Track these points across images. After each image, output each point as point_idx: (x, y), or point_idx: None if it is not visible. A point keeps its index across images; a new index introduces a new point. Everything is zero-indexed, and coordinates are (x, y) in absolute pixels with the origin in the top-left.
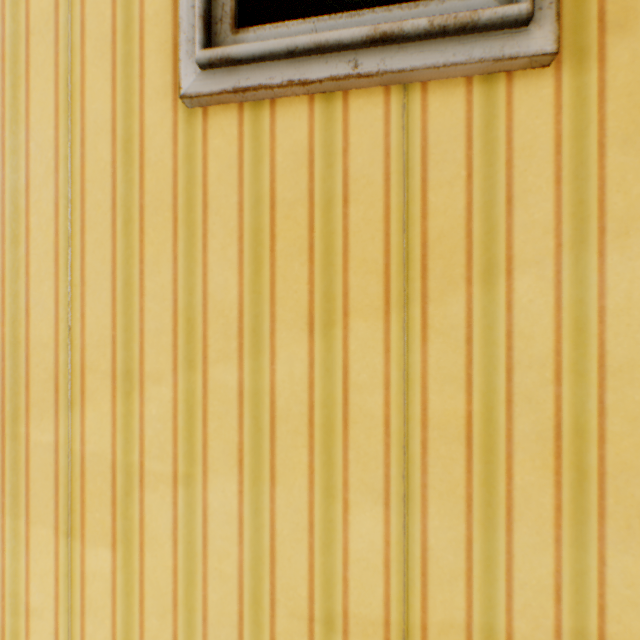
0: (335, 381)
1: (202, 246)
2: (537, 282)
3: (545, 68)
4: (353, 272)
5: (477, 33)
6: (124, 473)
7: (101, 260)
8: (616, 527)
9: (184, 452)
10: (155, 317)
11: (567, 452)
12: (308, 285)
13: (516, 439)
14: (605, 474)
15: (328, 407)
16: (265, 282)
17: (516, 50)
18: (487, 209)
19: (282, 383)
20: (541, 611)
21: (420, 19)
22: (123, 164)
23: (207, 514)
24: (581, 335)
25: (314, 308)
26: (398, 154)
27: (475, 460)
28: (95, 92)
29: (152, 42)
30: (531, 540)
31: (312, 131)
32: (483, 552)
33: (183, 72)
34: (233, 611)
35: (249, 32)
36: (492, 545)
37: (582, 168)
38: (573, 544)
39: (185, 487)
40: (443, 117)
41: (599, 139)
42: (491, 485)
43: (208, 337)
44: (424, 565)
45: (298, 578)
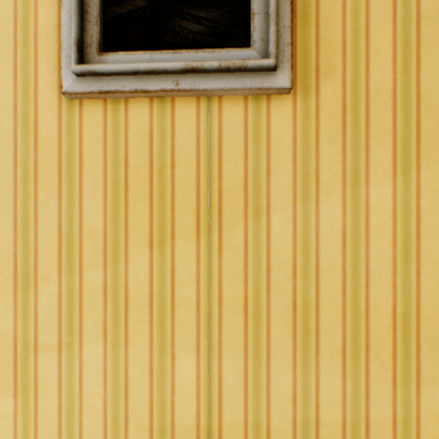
0: (166, 279)
1: (79, 191)
2: (283, 219)
3: (288, 95)
4: (178, 211)
5: (248, 72)
6: (23, 344)
7: (6, 198)
8: (325, 358)
9: (66, 328)
10: (46, 238)
11: (299, 317)
12: (149, 218)
13: (272, 311)
14: (319, 329)
15: (162, 295)
16: (121, 216)
17: (270, 84)
18: (256, 175)
19: (133, 281)
20: (286, 410)
21: (214, 62)
22: (22, 133)
23: (82, 368)
24: (307, 250)
25: (153, 233)
26: (205, 139)
27: (249, 324)
28: (1, 82)
29: (43, 52)
30: (280, 369)
31: (152, 121)
32: (254, 379)
33: (64, 76)
34: (100, 430)
35: (109, 55)
36: (259, 374)
37: (307, 154)
38: (303, 370)
39: (67, 351)
40: (231, 118)
41: (316, 138)
42: (258, 338)
43: (83, 251)
44: (220, 389)
45: (143, 405)
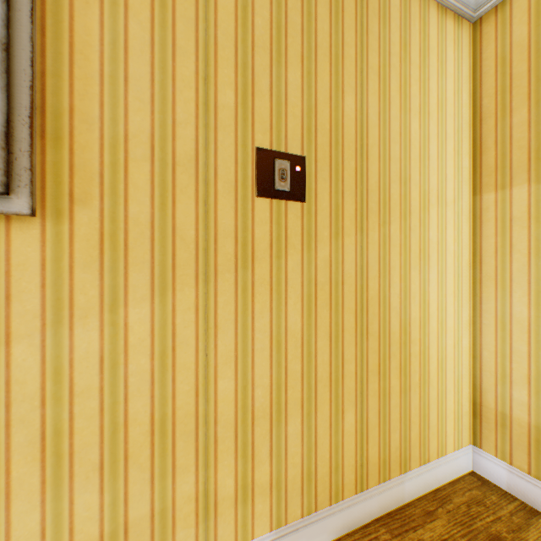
0: None
1: None
2: (30, 347)
3: (36, 217)
4: None
5: None
6: None
7: None
8: (81, 480)
9: None
10: None
11: (51, 446)
12: None
13: (15, 448)
14: (75, 452)
15: None
16: None
17: (2, 208)
18: None
19: None
20: None
21: None
22: None
23: None
24: (60, 376)
25: None
26: None
27: None
28: None
29: None
30: (26, 507)
31: None
32: None
33: None
34: None
35: None
36: None
37: (60, 279)
38: (55, 499)
39: None
40: None
41: (71, 263)
42: None
43: None
44: None
45: None
